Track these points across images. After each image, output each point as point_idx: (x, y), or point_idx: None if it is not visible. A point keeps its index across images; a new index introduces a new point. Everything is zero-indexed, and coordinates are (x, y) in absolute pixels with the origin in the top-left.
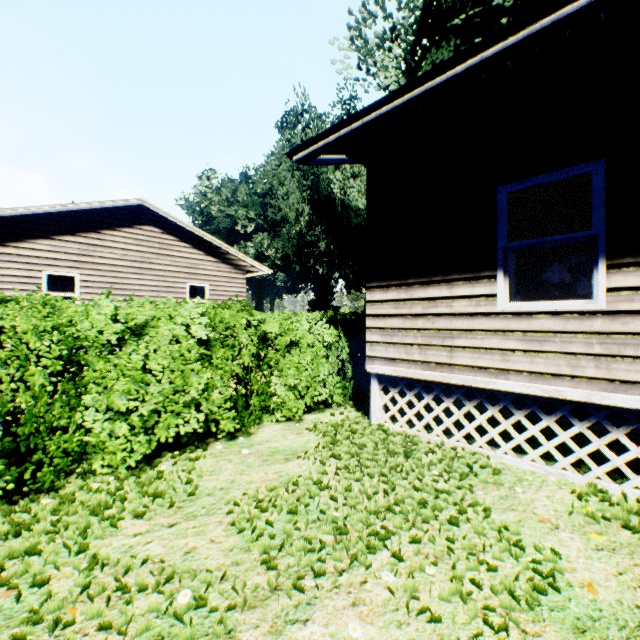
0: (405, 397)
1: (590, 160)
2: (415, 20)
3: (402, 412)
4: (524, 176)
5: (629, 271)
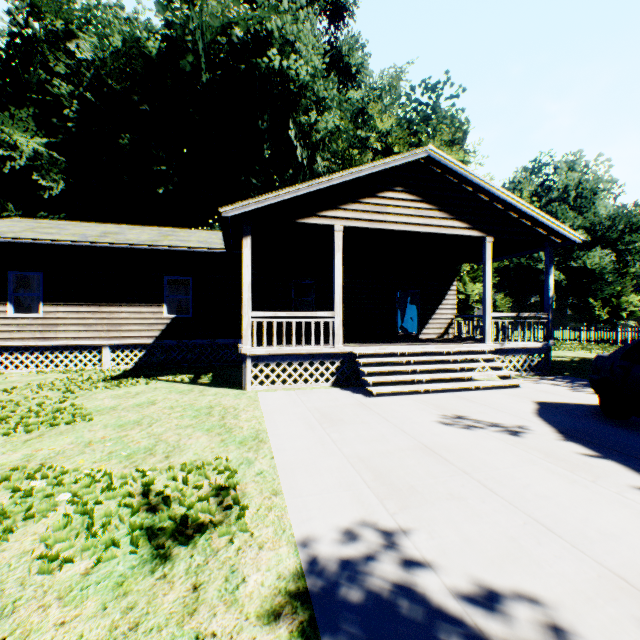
0: None
1: (40, 272)
2: None
3: None
4: (19, 270)
5: (50, 306)
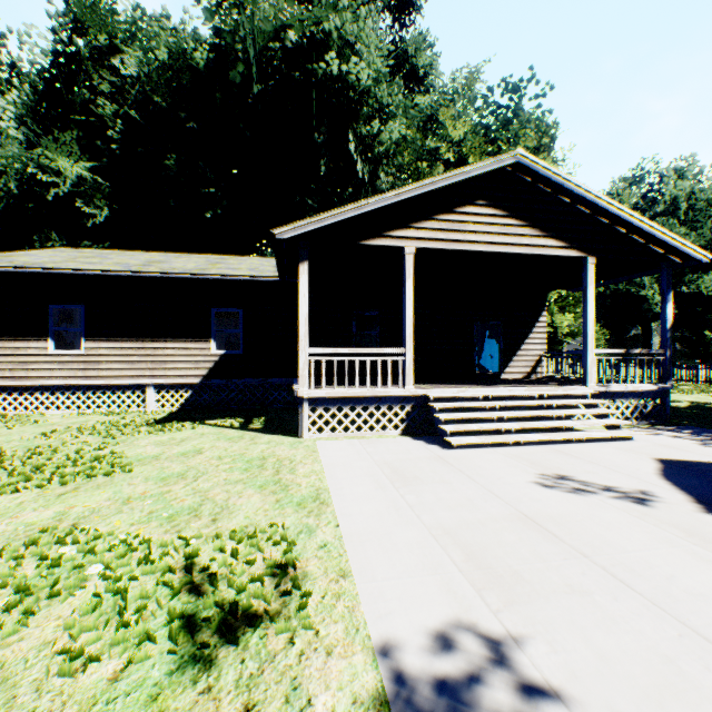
0: (3, 396)
1: (81, 305)
2: (38, 91)
3: (4, 409)
4: (60, 303)
5: (92, 342)
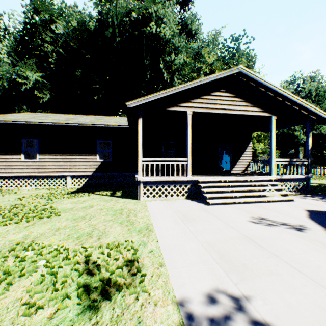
0: (0, 181)
1: (37, 138)
2: (17, 40)
3: (1, 187)
4: (27, 138)
5: (42, 156)
